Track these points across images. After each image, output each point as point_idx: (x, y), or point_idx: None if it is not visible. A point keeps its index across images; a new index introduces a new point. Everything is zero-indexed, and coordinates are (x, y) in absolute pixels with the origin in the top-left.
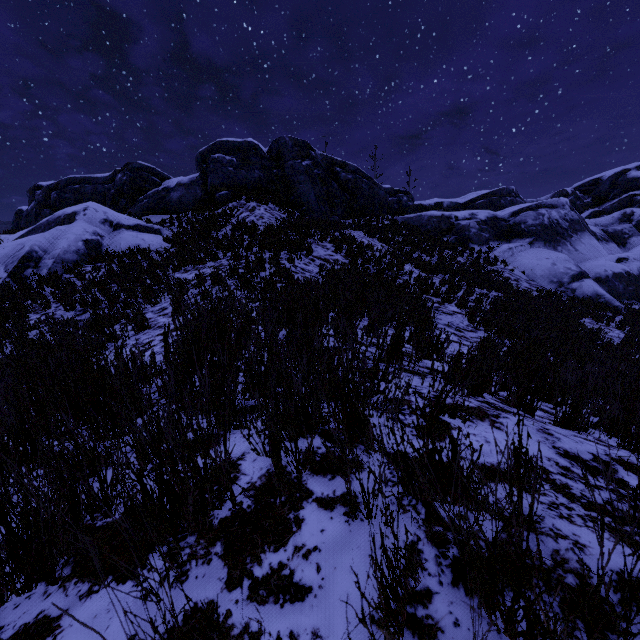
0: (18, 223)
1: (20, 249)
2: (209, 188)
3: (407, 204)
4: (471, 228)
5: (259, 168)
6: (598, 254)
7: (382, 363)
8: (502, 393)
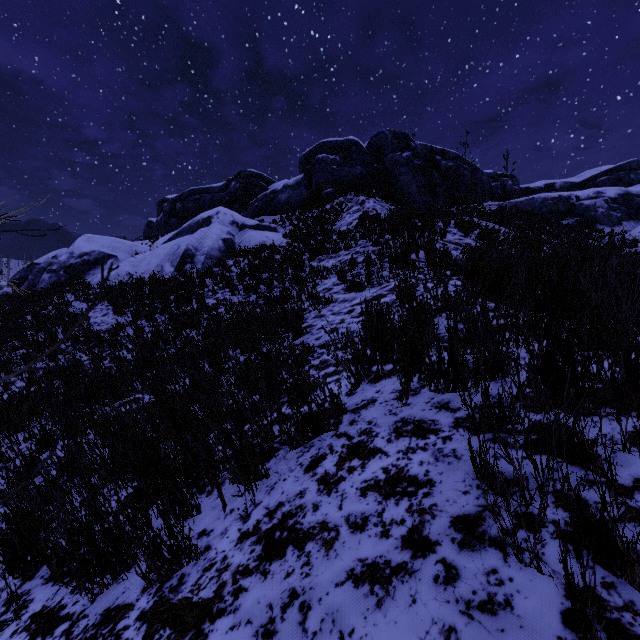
0: (149, 232)
1: (177, 248)
2: (314, 187)
3: (512, 188)
4: (598, 208)
5: (361, 164)
6: None
7: None
8: None
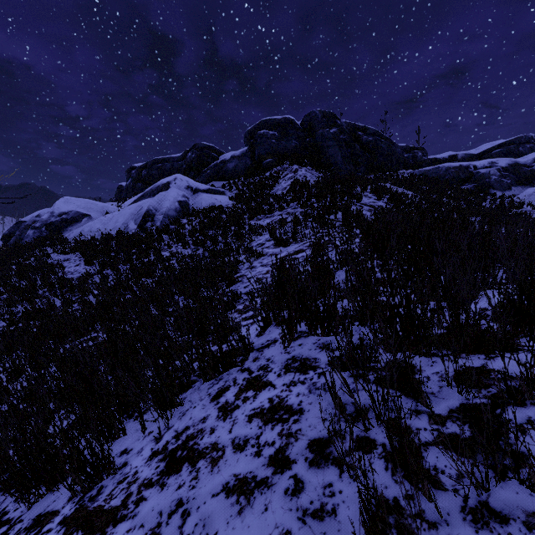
0: (119, 195)
1: (140, 209)
2: (256, 158)
3: (422, 159)
4: (491, 175)
5: (295, 138)
6: None
7: None
8: None
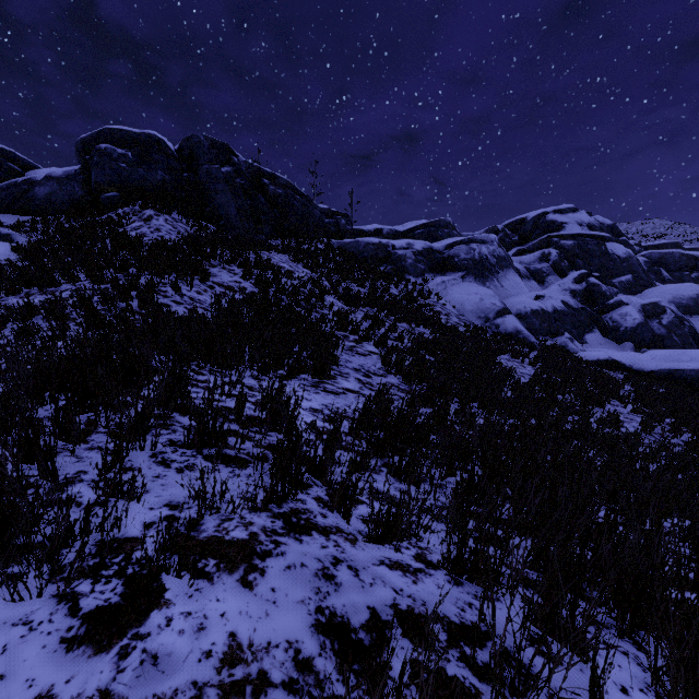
0: None
1: None
2: (93, 186)
3: (345, 228)
4: (407, 258)
5: (164, 169)
6: (520, 291)
7: (191, 449)
8: (350, 477)
